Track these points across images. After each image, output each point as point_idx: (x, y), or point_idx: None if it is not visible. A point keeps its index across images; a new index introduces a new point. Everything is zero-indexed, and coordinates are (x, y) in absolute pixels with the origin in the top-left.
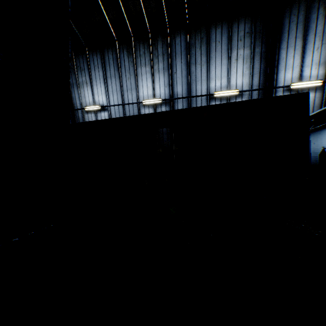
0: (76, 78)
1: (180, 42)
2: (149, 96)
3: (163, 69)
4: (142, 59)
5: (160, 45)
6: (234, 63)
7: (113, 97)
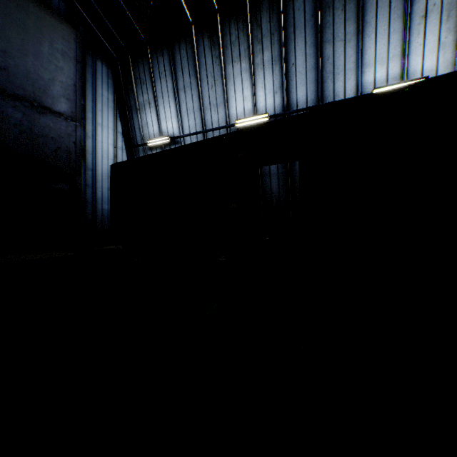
0: (135, 97)
1: (302, 5)
2: (246, 113)
3: (271, 60)
4: (234, 50)
5: (266, 18)
6: (417, 26)
7: (189, 120)
